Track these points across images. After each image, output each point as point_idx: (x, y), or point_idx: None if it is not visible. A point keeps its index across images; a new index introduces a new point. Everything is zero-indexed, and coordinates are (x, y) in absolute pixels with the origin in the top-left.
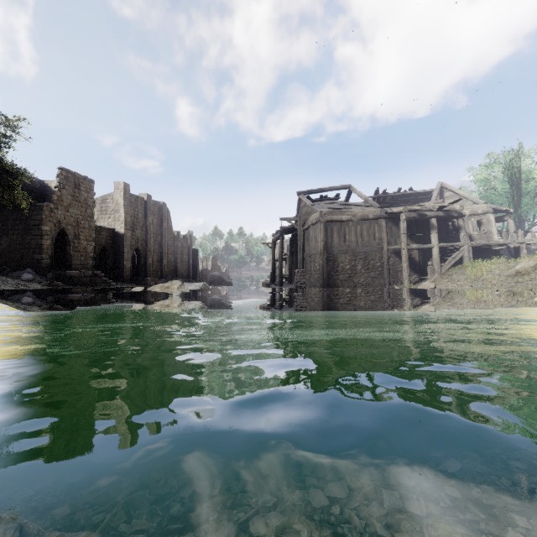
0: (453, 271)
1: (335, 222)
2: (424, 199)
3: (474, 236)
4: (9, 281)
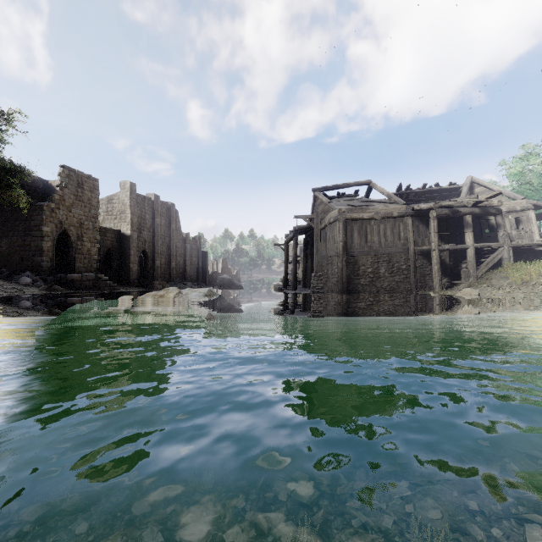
0: (492, 275)
1: (355, 221)
2: (451, 195)
3: (512, 235)
4: (5, 285)
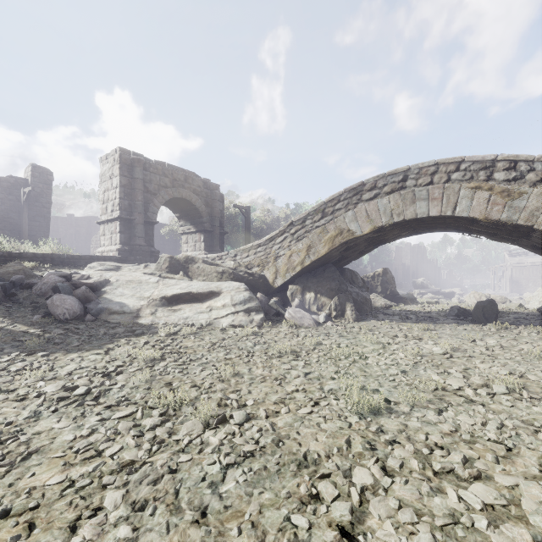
0: None
1: (517, 267)
2: None
3: None
4: None
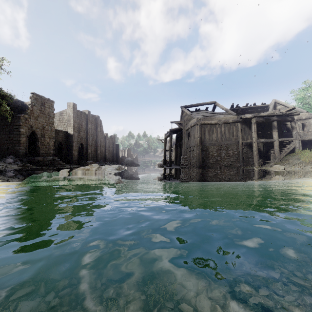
0: (289, 157)
1: (206, 125)
2: (262, 110)
3: (300, 134)
4: None
